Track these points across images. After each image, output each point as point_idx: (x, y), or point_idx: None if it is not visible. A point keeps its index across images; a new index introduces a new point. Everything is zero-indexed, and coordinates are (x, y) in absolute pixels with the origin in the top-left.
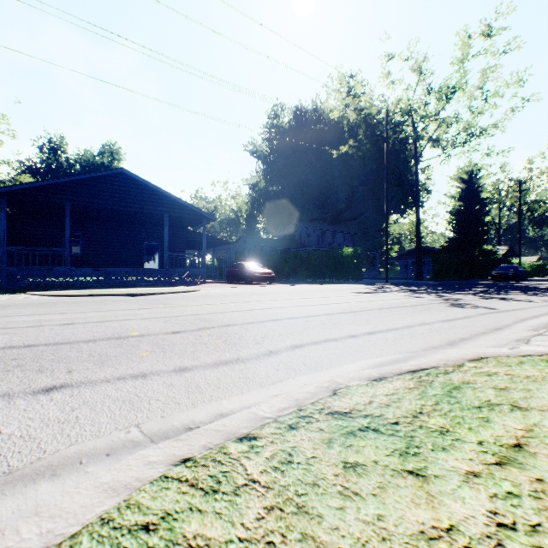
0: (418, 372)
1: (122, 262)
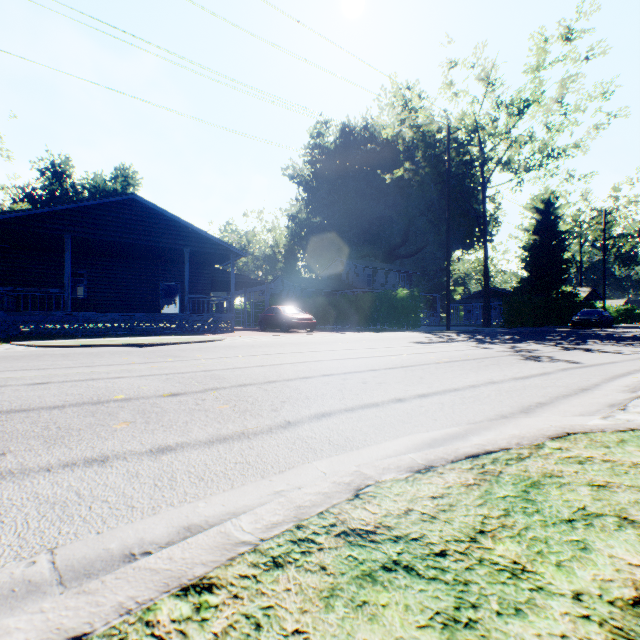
0: (481, 457)
1: (135, 306)
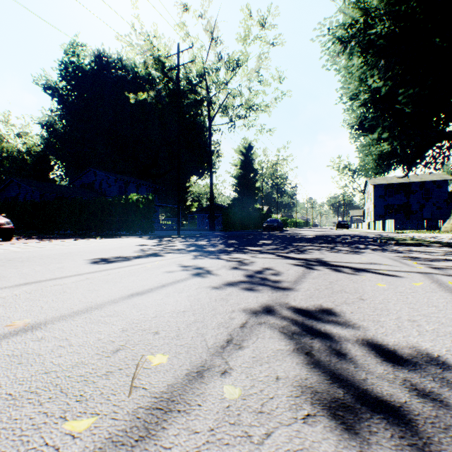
0: None
1: None
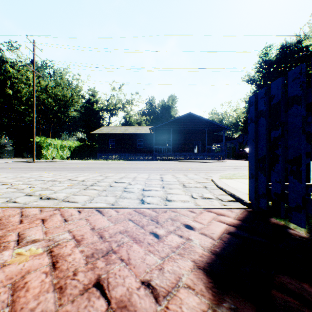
0: None
1: (186, 150)
